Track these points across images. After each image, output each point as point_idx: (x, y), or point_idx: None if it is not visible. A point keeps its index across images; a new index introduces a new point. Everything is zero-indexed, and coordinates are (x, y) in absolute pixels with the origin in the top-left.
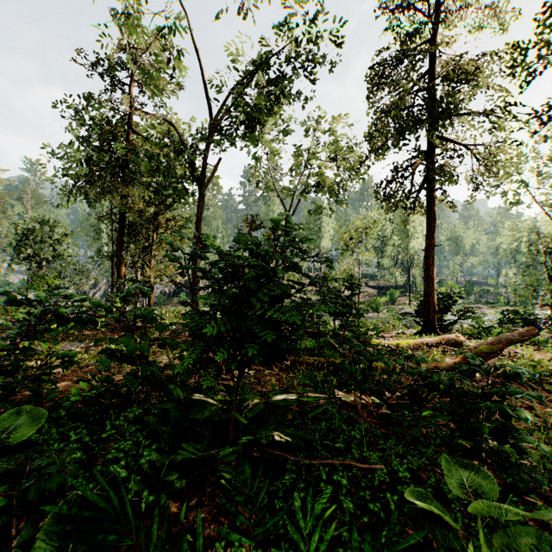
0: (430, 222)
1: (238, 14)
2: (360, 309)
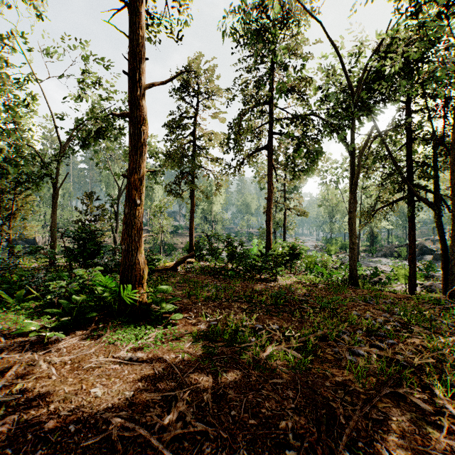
0: (192, 206)
1: (81, 101)
2: None
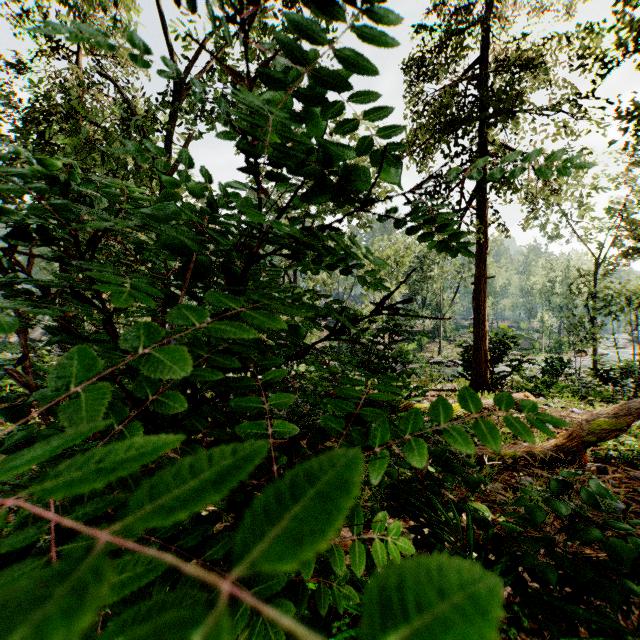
0: (481, 248)
1: None
2: (407, 362)
